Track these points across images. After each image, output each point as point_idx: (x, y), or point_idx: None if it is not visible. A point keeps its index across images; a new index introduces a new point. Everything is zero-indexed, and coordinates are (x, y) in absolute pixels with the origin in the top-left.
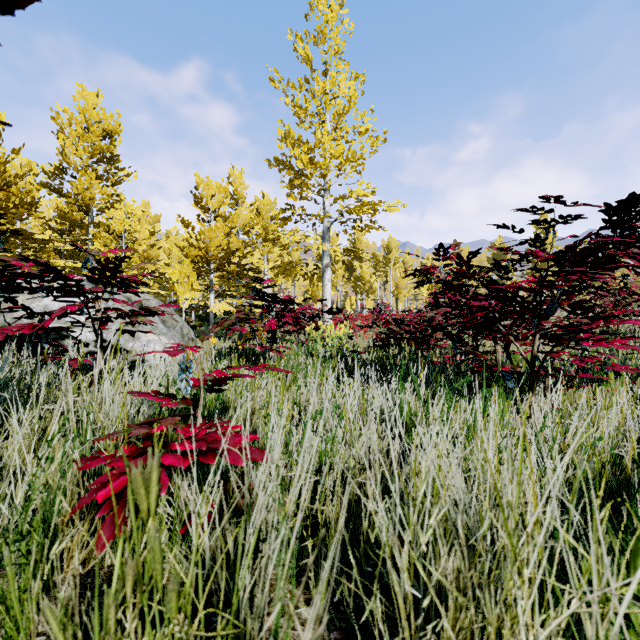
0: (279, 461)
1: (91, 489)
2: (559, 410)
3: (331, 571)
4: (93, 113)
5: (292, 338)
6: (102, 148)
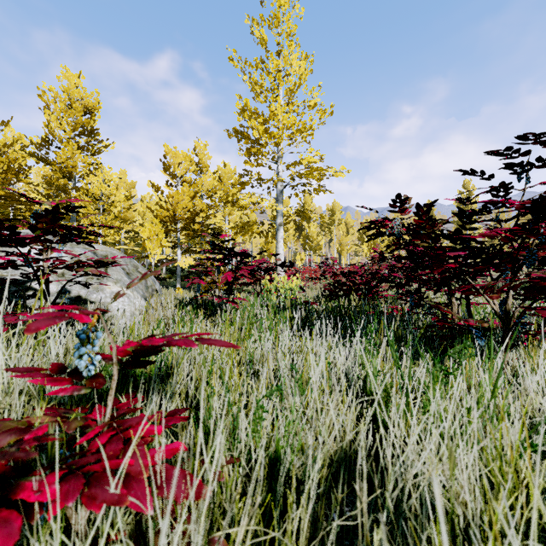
0: (222, 460)
1: None
2: None
3: None
4: (75, 92)
5: (249, 289)
6: (83, 122)
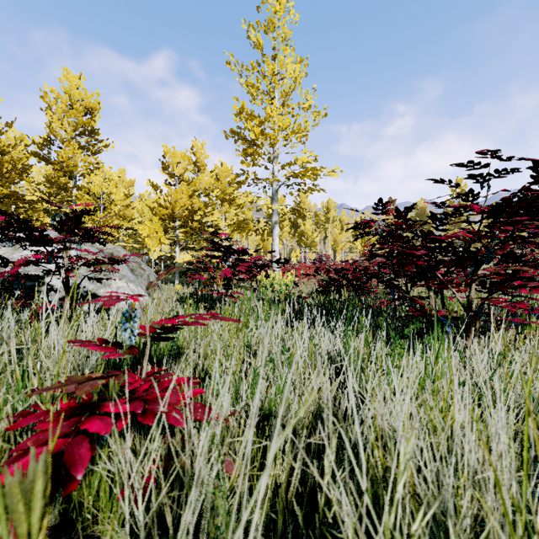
0: (228, 411)
1: (10, 457)
2: (499, 354)
3: (281, 535)
4: (76, 93)
5: (246, 285)
6: (84, 123)
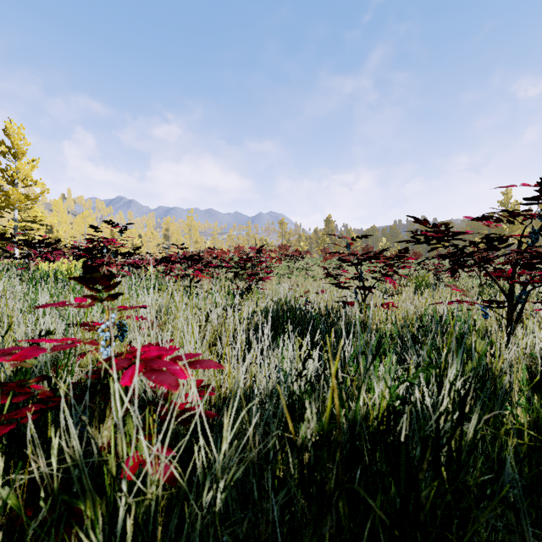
0: None
1: None
2: None
3: None
4: None
5: None
6: None
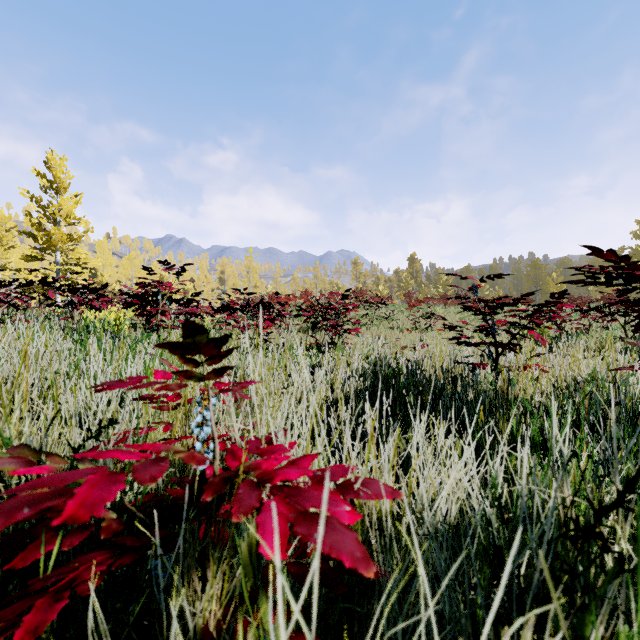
0: None
1: None
2: None
3: None
4: None
5: None
6: None
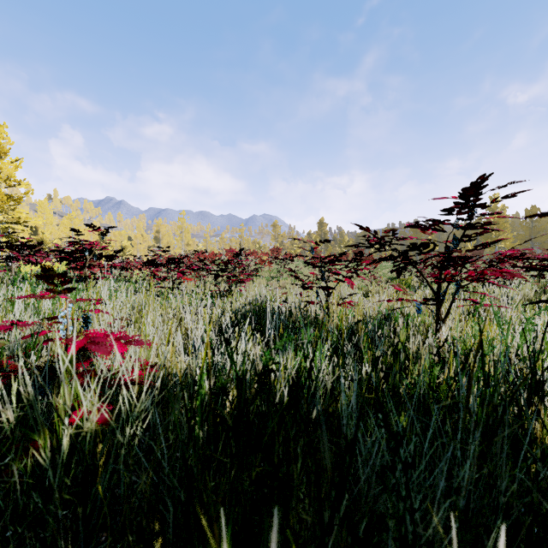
0: None
1: None
2: None
3: None
4: None
5: None
6: None
